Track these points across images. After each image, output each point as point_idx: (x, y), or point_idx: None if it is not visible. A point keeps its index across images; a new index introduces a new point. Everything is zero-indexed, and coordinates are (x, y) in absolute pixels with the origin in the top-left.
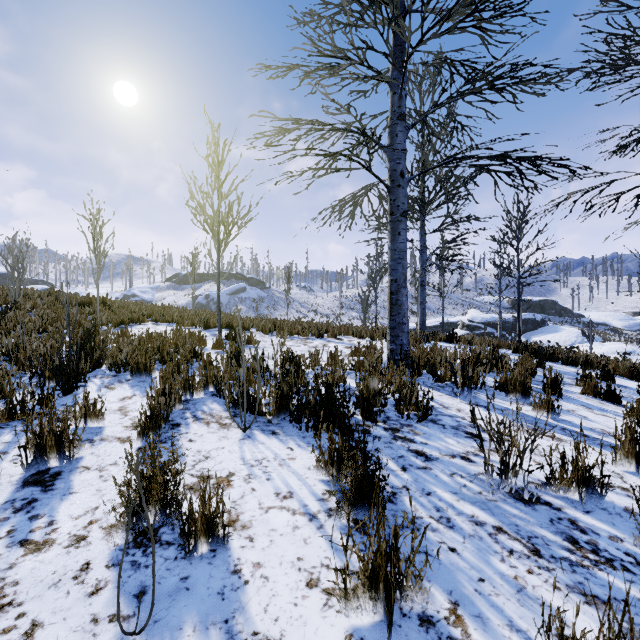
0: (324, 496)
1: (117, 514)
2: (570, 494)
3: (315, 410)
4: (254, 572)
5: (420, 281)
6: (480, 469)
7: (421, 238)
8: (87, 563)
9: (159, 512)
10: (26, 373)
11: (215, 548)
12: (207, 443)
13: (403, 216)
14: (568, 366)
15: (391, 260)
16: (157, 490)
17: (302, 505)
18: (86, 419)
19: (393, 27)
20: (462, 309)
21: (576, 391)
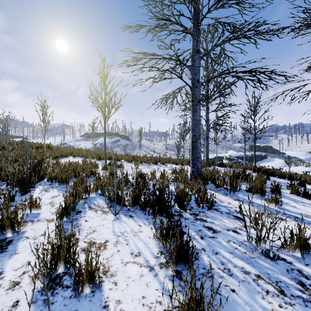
0: (158, 255)
1: (37, 270)
2: (295, 253)
3: (153, 204)
4: (116, 307)
5: (206, 136)
6: (243, 238)
7: (206, 114)
8: (17, 301)
9: (63, 266)
10: (5, 183)
11: (94, 290)
12: (95, 222)
13: (198, 102)
14: (281, 179)
15: (192, 125)
16: (62, 254)
17: (145, 261)
18: (31, 209)
19: (193, 4)
20: (225, 150)
21: (287, 192)
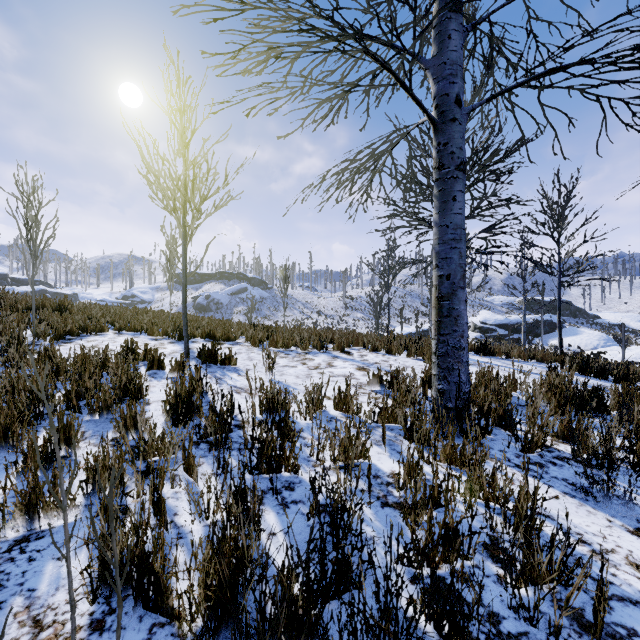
0: None
1: None
2: None
3: None
4: None
5: None
6: None
7: None
8: None
9: None
10: None
11: None
12: None
13: (460, 170)
14: None
15: (440, 243)
16: None
17: None
18: None
19: None
20: (472, 310)
21: None
